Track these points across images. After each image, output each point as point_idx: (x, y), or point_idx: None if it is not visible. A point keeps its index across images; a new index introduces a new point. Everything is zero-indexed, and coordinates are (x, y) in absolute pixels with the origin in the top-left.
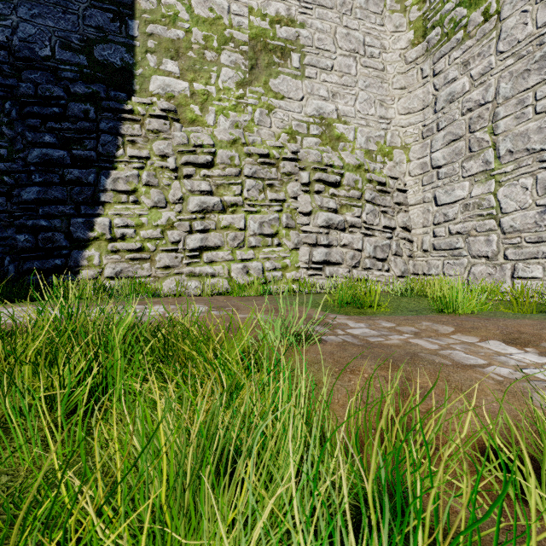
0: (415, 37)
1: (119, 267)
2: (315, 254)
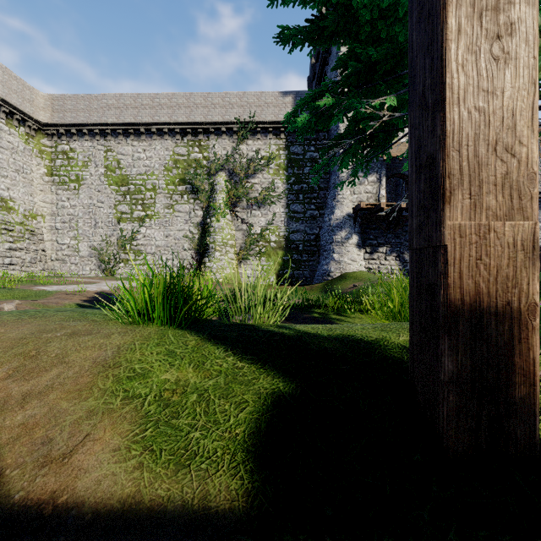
0: (48, 173)
1: None
2: (6, 261)
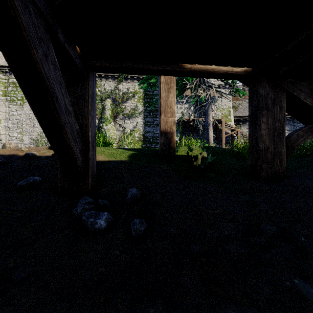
0: (3, 94)
1: None
2: None
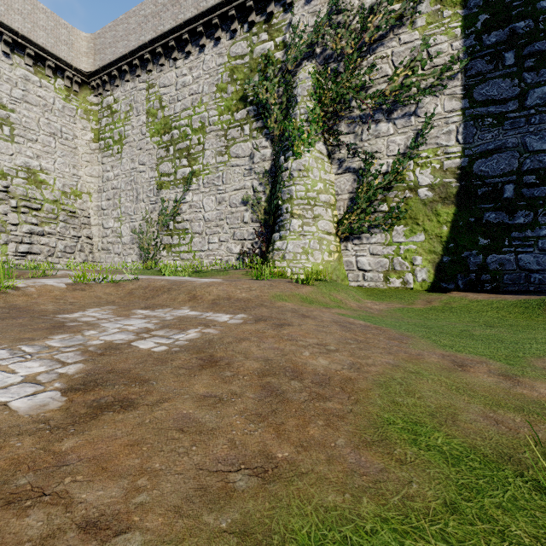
0: (95, 138)
1: None
2: (20, 248)
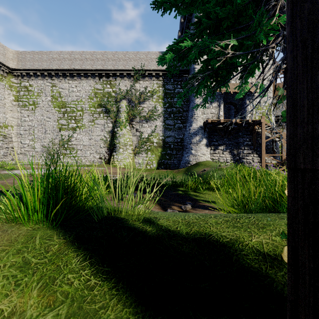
0: (15, 99)
1: None
2: None
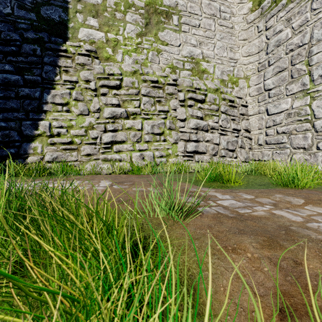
0: (253, 5)
1: (55, 154)
2: (188, 146)
